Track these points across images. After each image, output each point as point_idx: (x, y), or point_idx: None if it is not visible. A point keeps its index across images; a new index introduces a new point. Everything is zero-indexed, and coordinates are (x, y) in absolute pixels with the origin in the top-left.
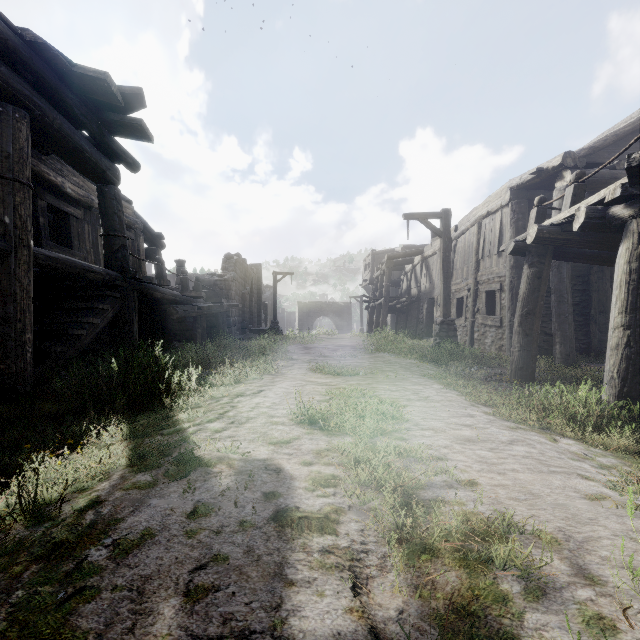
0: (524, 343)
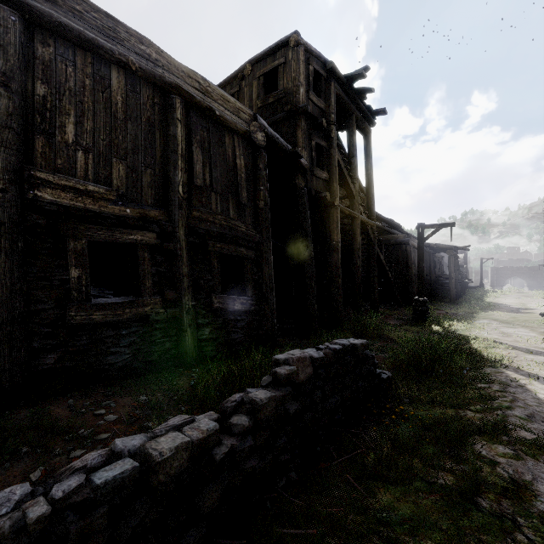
0: None
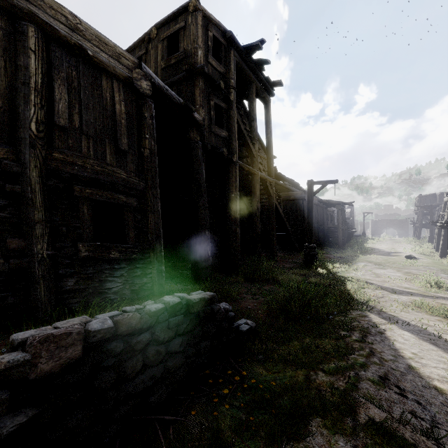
0: (435, 242)
